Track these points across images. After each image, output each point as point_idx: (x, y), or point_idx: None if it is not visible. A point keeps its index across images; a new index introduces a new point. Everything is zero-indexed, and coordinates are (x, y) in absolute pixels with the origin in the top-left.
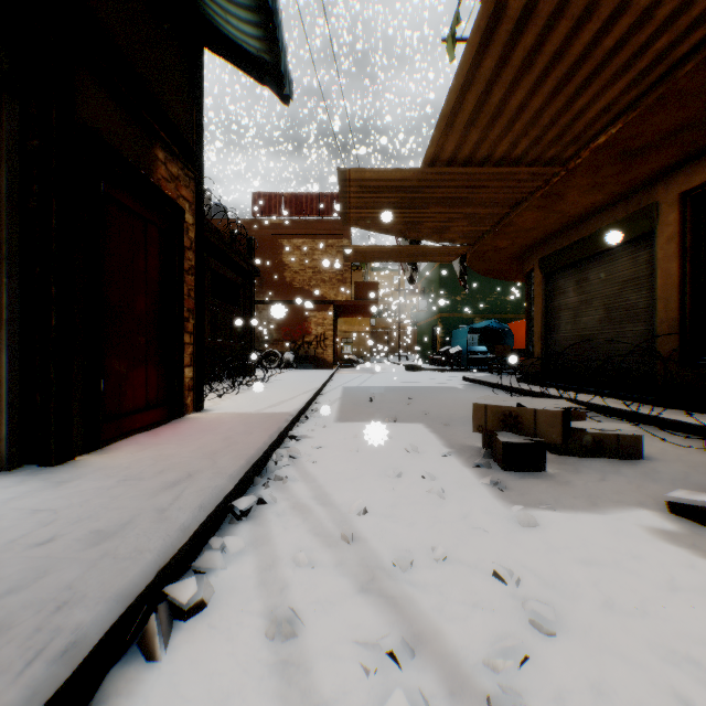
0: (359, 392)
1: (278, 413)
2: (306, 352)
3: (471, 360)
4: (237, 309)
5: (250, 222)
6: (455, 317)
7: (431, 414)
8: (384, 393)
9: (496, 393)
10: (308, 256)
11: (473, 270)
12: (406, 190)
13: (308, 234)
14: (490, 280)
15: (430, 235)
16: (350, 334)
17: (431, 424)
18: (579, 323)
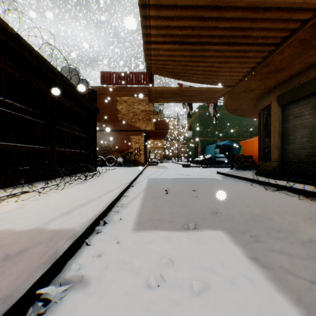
0: (157, 183)
1: (59, 230)
2: (129, 157)
3: (215, 161)
4: (83, 131)
5: (99, 87)
6: (207, 139)
7: (222, 212)
8: (174, 184)
9: (248, 184)
10: (130, 106)
11: (225, 109)
12: (198, 16)
13: (130, 94)
14: (225, 121)
15: (206, 78)
16: (153, 149)
17: (234, 233)
18: (315, 137)
